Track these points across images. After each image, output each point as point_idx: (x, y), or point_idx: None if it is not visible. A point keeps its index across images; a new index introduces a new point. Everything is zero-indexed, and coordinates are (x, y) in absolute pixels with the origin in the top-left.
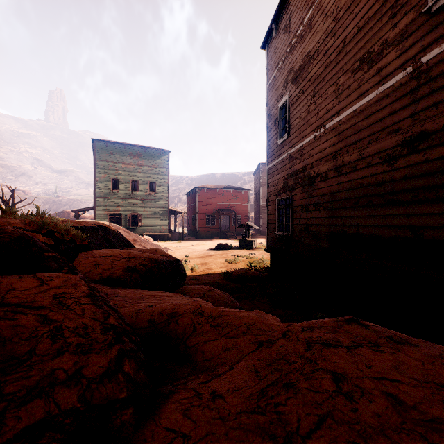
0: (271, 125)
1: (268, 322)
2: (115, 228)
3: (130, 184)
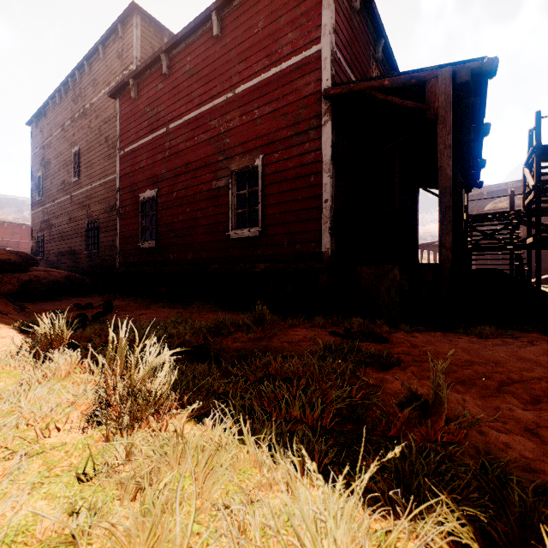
0: (34, 184)
1: None
2: None
3: None
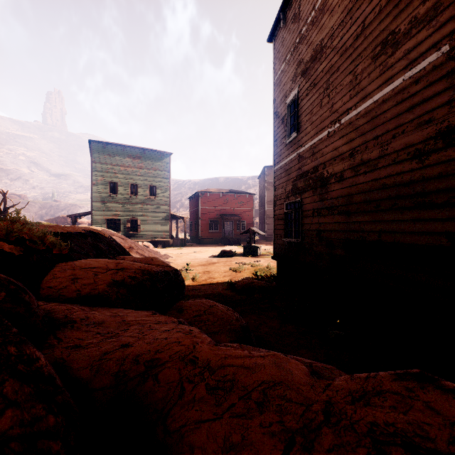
0: (279, 123)
1: (294, 379)
2: (108, 234)
3: (129, 188)
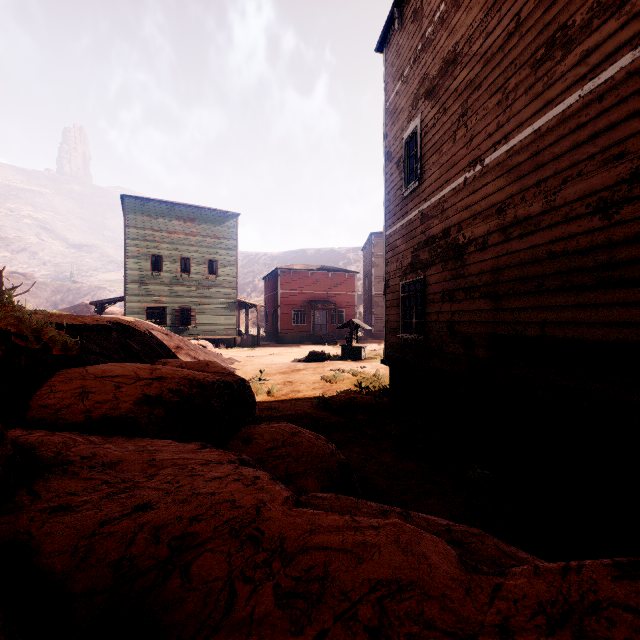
0: (392, 168)
1: (434, 576)
2: (145, 328)
3: (179, 263)
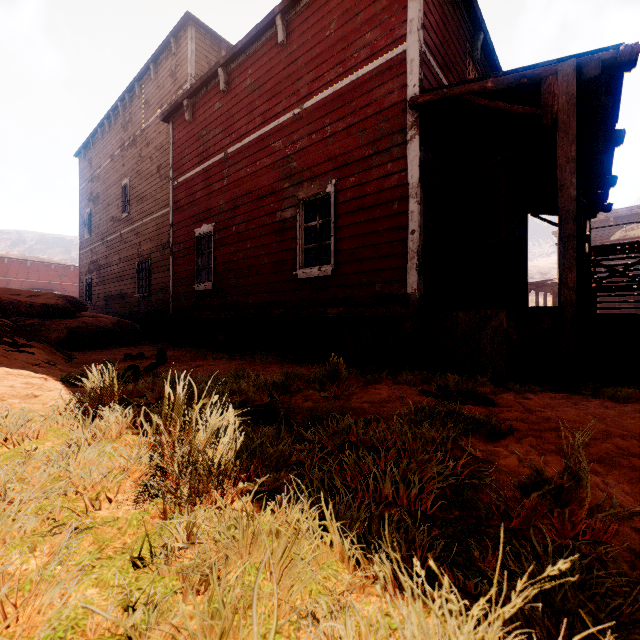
0: (82, 221)
1: None
2: None
3: None
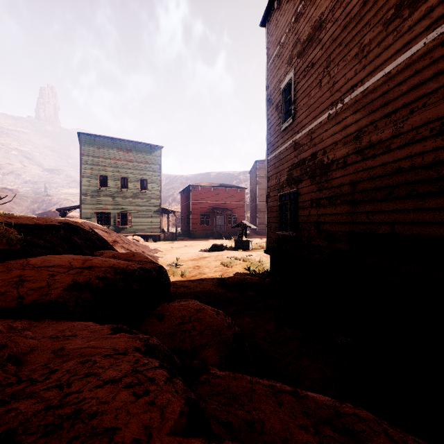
0: (272, 110)
1: None
2: (89, 227)
3: (120, 181)
